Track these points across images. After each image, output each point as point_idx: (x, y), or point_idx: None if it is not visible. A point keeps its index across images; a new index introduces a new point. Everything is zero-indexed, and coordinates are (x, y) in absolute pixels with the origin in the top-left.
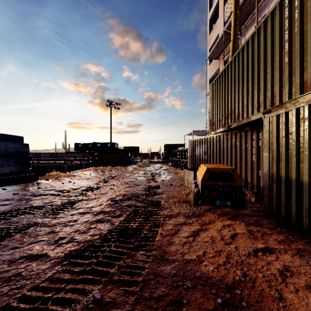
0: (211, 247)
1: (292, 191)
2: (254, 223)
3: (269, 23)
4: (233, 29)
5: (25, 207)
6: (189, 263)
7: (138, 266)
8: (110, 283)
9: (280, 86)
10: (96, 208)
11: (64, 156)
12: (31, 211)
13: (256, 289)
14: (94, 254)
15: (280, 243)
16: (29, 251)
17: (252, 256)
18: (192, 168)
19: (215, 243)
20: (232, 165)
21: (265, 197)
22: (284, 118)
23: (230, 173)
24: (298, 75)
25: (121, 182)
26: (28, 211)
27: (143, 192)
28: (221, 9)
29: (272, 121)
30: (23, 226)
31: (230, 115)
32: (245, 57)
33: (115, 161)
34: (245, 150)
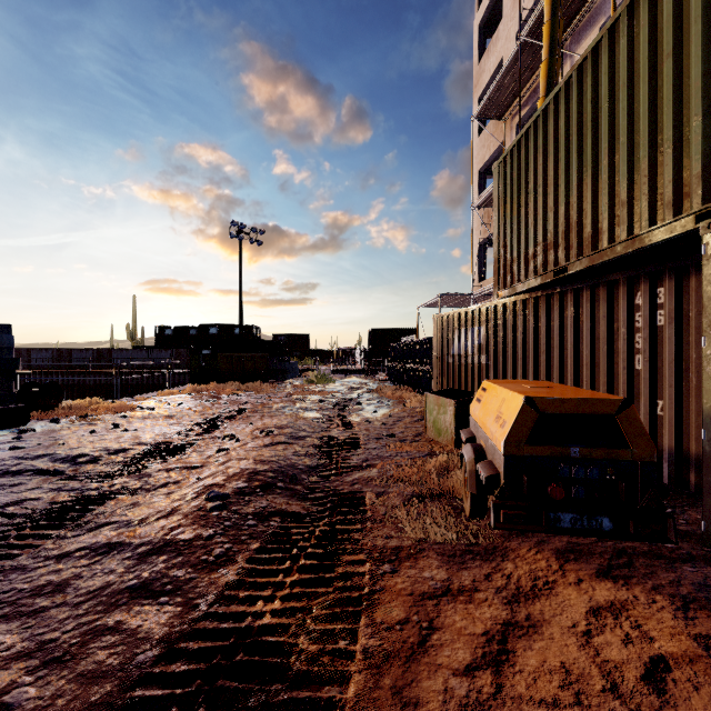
0: None
1: None
2: (703, 597)
3: None
4: (550, 29)
5: None
6: None
7: None
8: None
9: None
10: (153, 526)
11: (130, 358)
12: None
13: None
14: None
15: None
16: None
17: None
18: (448, 391)
19: None
20: (563, 382)
21: (710, 493)
22: None
23: (606, 415)
24: None
25: (253, 430)
26: None
27: (312, 462)
28: None
29: None
30: None
31: (565, 238)
32: (621, 54)
33: (250, 369)
34: (607, 341)
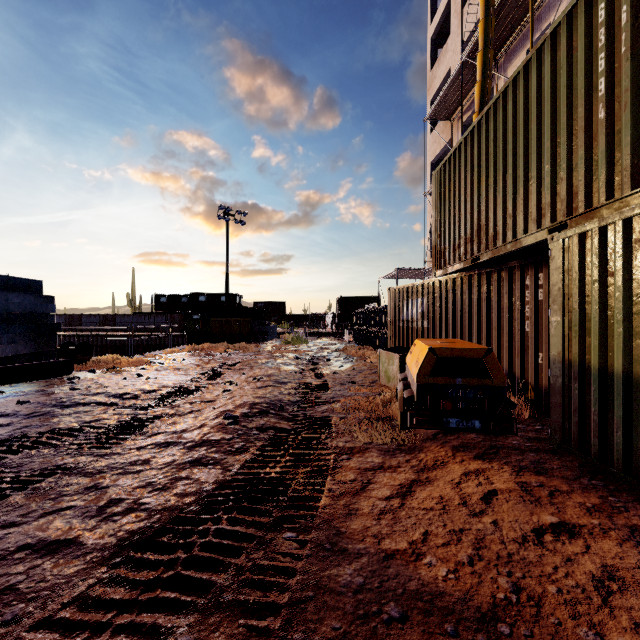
0: (441, 521)
1: (614, 398)
2: (533, 467)
3: (564, 36)
4: (483, 56)
5: (39, 431)
6: (392, 559)
7: (280, 568)
8: (215, 610)
9: (587, 172)
10: (192, 433)
11: (131, 322)
12: (52, 439)
13: (545, 622)
14: (183, 539)
15: (591, 514)
16: (40, 534)
17: (532, 543)
18: (397, 348)
19: (450, 512)
20: (480, 341)
21: (553, 410)
22: (596, 240)
23: (480, 358)
24: (628, 146)
25: (247, 378)
26: (45, 441)
27: (293, 399)
28: (455, 17)
29: (570, 247)
30: (32, 475)
31: (477, 235)
32: (509, 112)
33: (236, 331)
34: (508, 310)
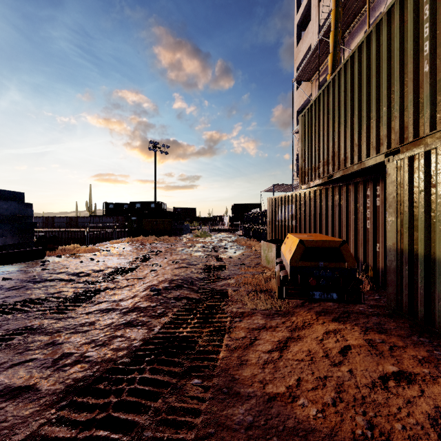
0: (309, 369)
1: (436, 277)
2: (375, 327)
3: (397, 13)
4: (334, 35)
5: (16, 300)
6: (274, 400)
7: (189, 409)
8: None
9: (415, 111)
10: (127, 302)
11: (89, 222)
12: (24, 307)
13: None
14: (115, 386)
15: (422, 364)
16: (7, 381)
17: (380, 388)
18: (274, 240)
19: (316, 362)
20: (333, 235)
21: (389, 285)
22: (422, 161)
23: (336, 248)
24: None
25: (168, 261)
26: (19, 308)
27: (200, 276)
28: (314, 9)
29: (402, 166)
30: (6, 334)
31: (332, 159)
32: (355, 70)
33: (161, 228)
34: (354, 213)
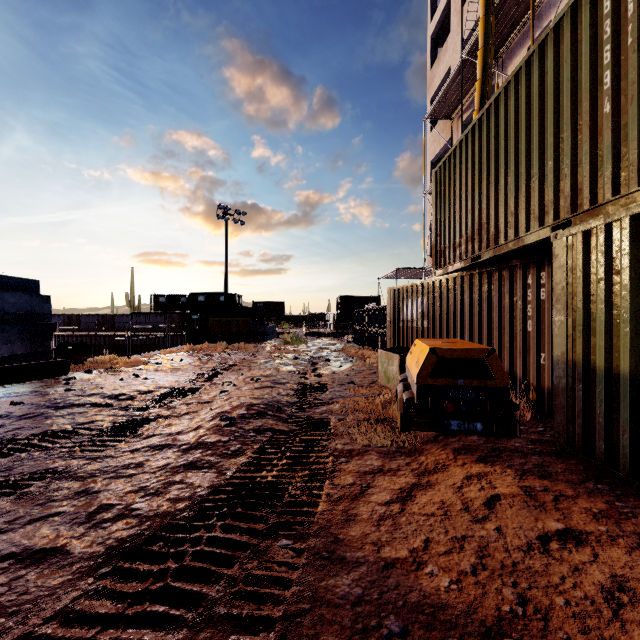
0: (442, 527)
1: (620, 399)
2: (536, 470)
3: (568, 29)
4: (483, 54)
5: (31, 433)
6: (392, 568)
7: (275, 578)
8: (205, 626)
9: (591, 168)
10: (187, 435)
11: (130, 322)
12: (44, 442)
13: (553, 637)
14: (174, 548)
15: (598, 520)
16: (26, 542)
17: (538, 551)
18: (396, 348)
19: (452, 518)
20: (481, 341)
21: (557, 412)
22: (601, 237)
23: (482, 359)
24: (635, 140)
25: (245, 378)
26: (37, 443)
27: (291, 399)
28: (455, 15)
29: (574, 244)
30: (21, 479)
31: (478, 234)
32: (511, 108)
33: (235, 331)
34: (510, 310)
